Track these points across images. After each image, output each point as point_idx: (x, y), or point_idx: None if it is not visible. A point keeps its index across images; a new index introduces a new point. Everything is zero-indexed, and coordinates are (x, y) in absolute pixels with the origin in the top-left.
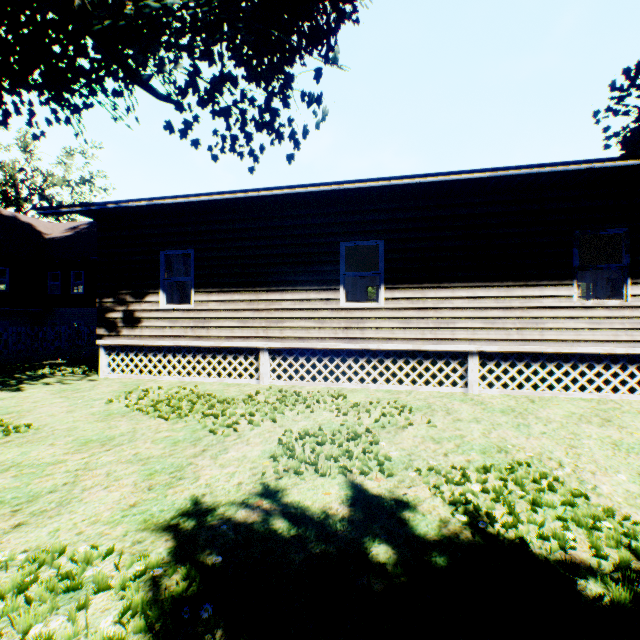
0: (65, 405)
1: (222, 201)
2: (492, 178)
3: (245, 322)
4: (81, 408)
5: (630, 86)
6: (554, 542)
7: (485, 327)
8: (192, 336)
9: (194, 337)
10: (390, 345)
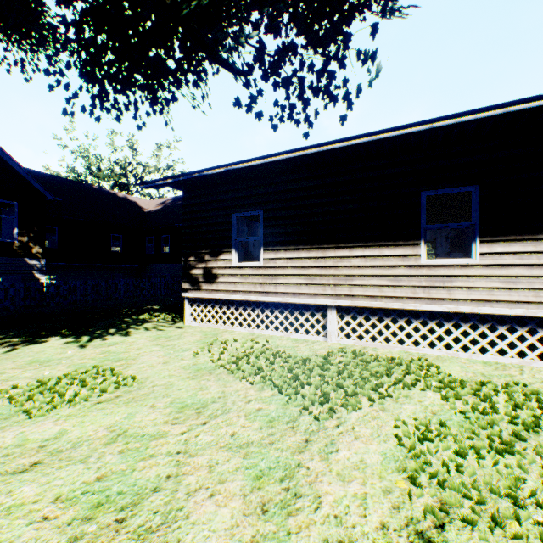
0: (161, 354)
1: (293, 159)
2: None
3: (312, 279)
4: (173, 359)
5: None
6: None
7: None
8: (261, 292)
9: (262, 293)
10: (489, 309)
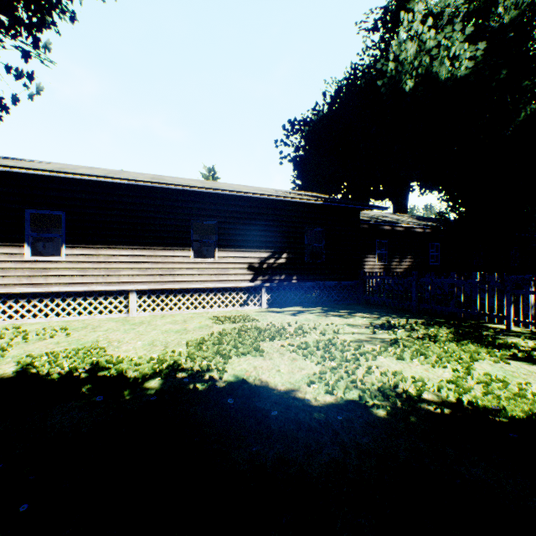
0: None
1: None
2: (132, 184)
3: None
4: None
5: (291, 131)
6: (59, 369)
7: (141, 274)
8: None
9: None
10: (70, 288)
